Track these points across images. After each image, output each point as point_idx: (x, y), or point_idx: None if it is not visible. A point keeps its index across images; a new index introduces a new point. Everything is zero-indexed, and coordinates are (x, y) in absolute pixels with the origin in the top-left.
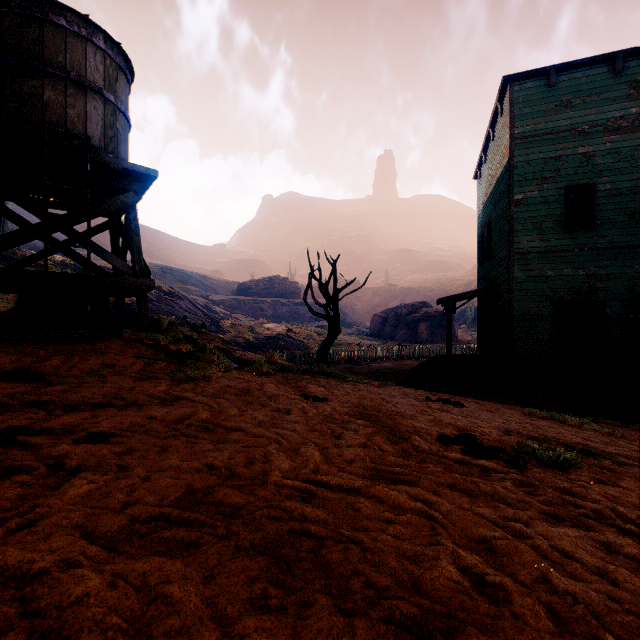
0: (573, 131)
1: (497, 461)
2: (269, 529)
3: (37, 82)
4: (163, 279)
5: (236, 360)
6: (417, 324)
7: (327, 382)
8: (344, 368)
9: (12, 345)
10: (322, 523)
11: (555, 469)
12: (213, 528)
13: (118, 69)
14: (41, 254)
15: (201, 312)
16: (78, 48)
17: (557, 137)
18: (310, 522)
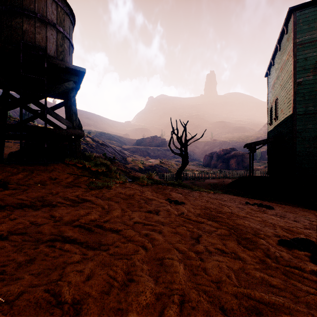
0: None
1: None
2: None
3: (19, 20)
4: (100, 138)
5: (130, 177)
6: (229, 160)
7: (182, 191)
8: (190, 182)
9: (1, 166)
10: None
11: None
12: None
13: (65, 14)
14: (29, 119)
15: (117, 153)
16: (42, 1)
17: None
18: None
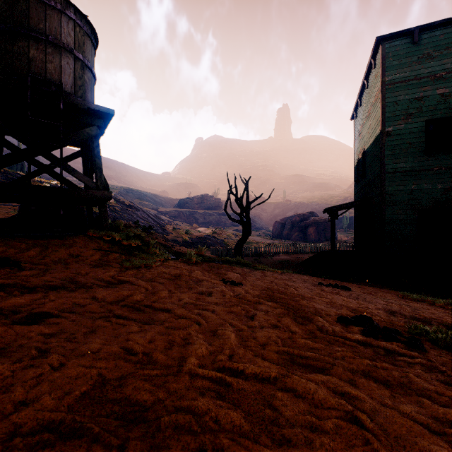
0: (433, 77)
1: (396, 343)
2: (172, 450)
3: (24, 43)
4: (126, 197)
5: (173, 253)
6: (307, 228)
7: (241, 270)
8: (254, 260)
9: (2, 240)
10: (237, 432)
11: (451, 351)
12: (104, 447)
13: (85, 35)
14: (32, 174)
15: (152, 219)
16: (55, 18)
17: (420, 82)
18: (223, 432)
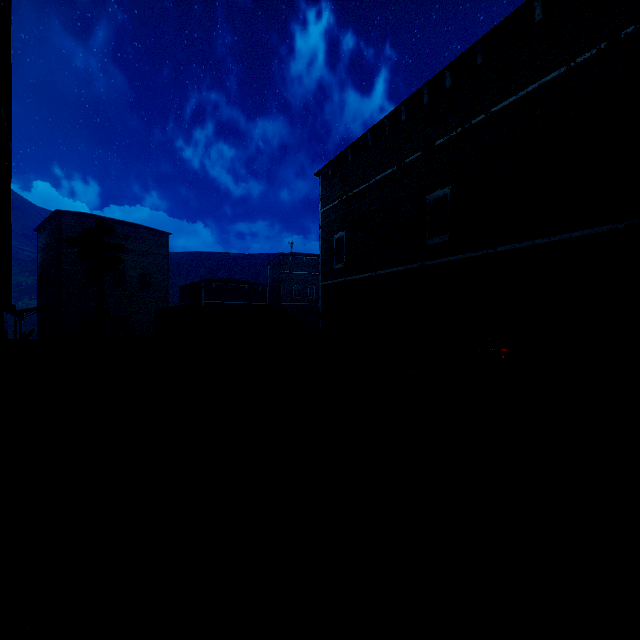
0: None
1: None
2: None
3: None
4: None
5: None
6: None
7: None
8: None
9: None
10: None
11: None
12: None
13: None
14: None
15: None
16: None
17: None
18: None
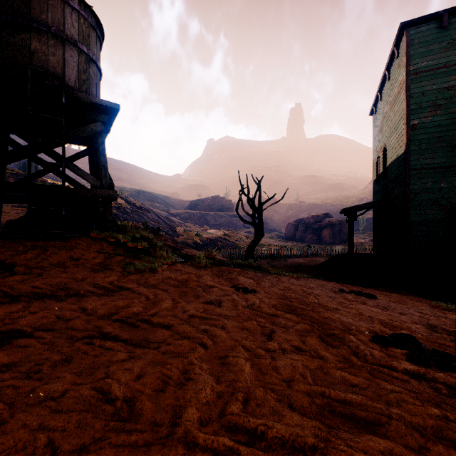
0: None
1: None
2: None
3: (26, 35)
4: (138, 199)
5: (182, 255)
6: (321, 230)
7: (254, 274)
8: (266, 263)
9: (1, 241)
10: None
11: None
12: None
13: (90, 27)
14: (37, 174)
15: (163, 221)
16: (58, 9)
17: (449, 70)
18: None
